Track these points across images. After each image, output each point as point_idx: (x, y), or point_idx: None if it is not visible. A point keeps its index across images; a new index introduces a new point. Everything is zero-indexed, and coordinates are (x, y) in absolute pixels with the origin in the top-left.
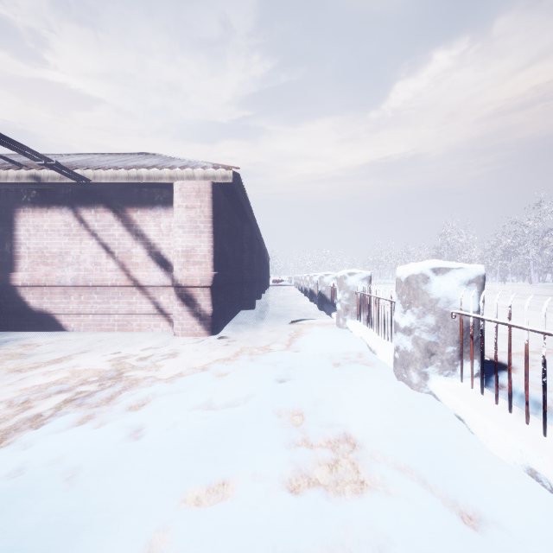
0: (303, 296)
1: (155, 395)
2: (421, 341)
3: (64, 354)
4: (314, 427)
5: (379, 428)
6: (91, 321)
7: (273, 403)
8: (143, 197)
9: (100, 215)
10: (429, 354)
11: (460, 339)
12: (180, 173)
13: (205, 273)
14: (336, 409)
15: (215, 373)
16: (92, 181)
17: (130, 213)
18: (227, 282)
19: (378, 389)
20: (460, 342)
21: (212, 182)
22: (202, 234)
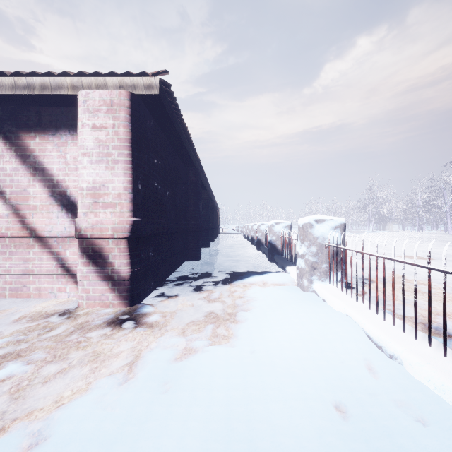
0: (250, 244)
1: None
2: None
3: None
4: None
5: None
6: None
7: None
8: (44, 118)
9: None
10: None
11: None
12: (86, 80)
13: (119, 219)
14: None
15: None
16: None
17: (25, 140)
18: (160, 231)
19: None
20: None
21: (131, 93)
22: (116, 165)
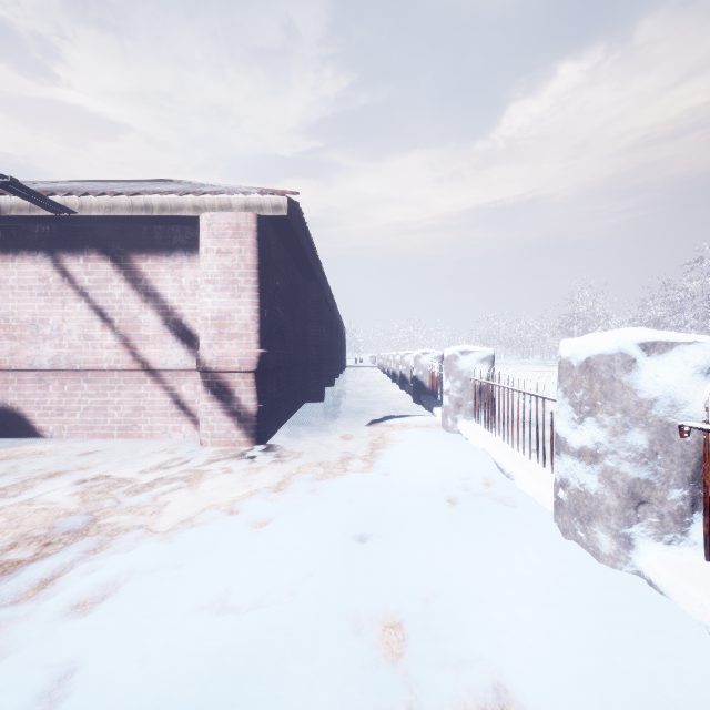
0: (391, 382)
1: (132, 574)
2: (619, 478)
3: (17, 480)
4: (430, 670)
5: (568, 677)
6: (78, 423)
7: (346, 599)
8: (157, 238)
9: (92, 265)
10: (636, 502)
11: (705, 478)
12: (209, 201)
13: (246, 351)
14: (468, 616)
15: (250, 521)
16: (77, 212)
17: (136, 262)
18: (282, 364)
19: (538, 564)
20: (694, 481)
21: (258, 215)
22: (242, 293)
